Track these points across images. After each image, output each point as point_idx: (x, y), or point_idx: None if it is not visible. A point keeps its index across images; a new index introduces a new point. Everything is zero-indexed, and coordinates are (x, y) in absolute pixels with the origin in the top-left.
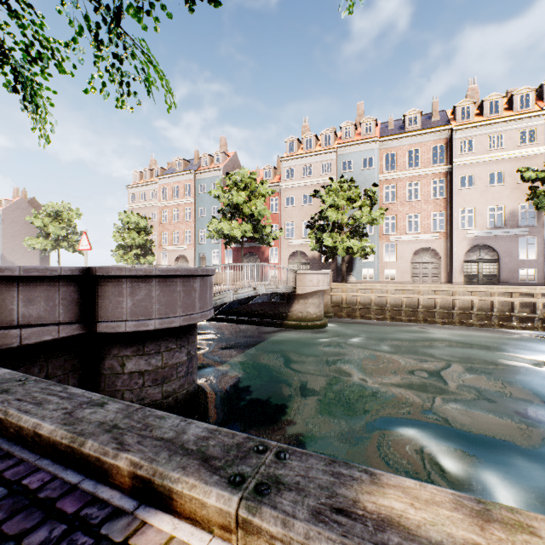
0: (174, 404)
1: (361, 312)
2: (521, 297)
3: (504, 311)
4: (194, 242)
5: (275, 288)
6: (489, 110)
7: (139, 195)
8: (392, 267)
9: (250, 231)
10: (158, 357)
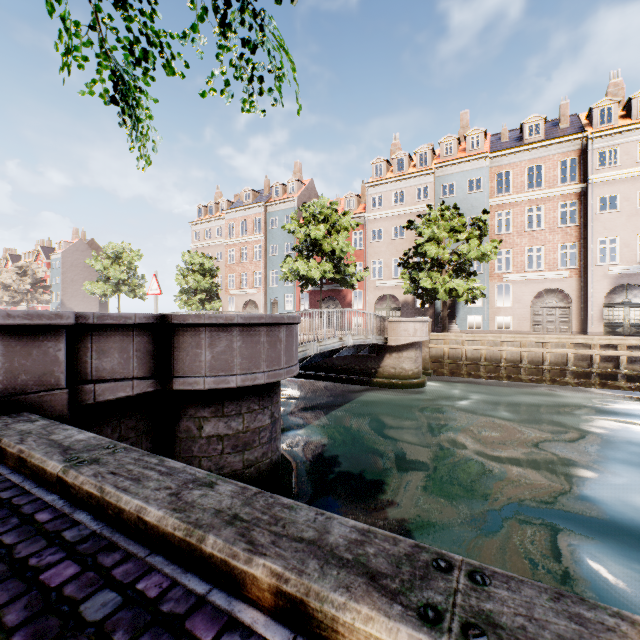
0: (256, 475)
1: (468, 369)
2: None
3: None
4: (264, 285)
5: (364, 338)
6: (639, 110)
7: (203, 232)
8: (507, 314)
9: (331, 271)
10: (239, 419)
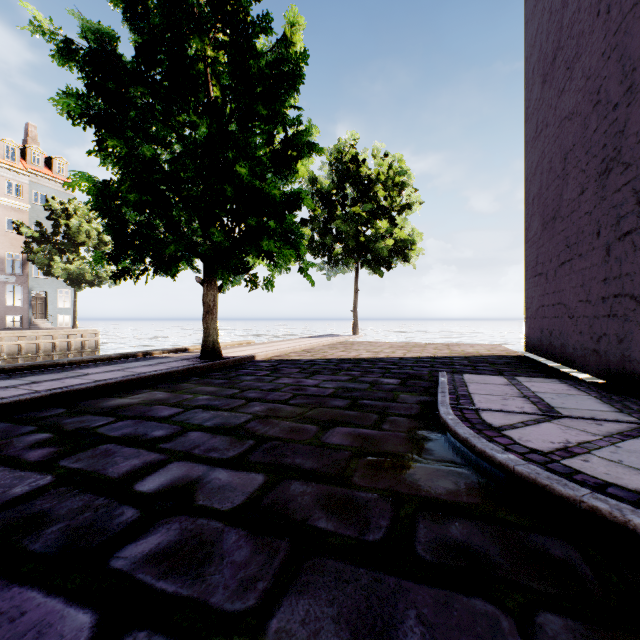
0: None
1: None
2: (27, 340)
3: (12, 354)
4: None
5: None
6: None
7: None
8: None
9: None
10: None
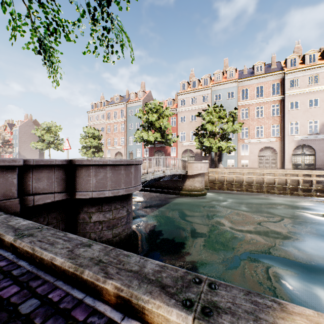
0: (119, 241)
1: (227, 186)
2: None
3: (319, 186)
4: (126, 144)
5: (175, 171)
6: (308, 60)
7: (94, 117)
8: (246, 159)
9: (159, 137)
10: (110, 213)
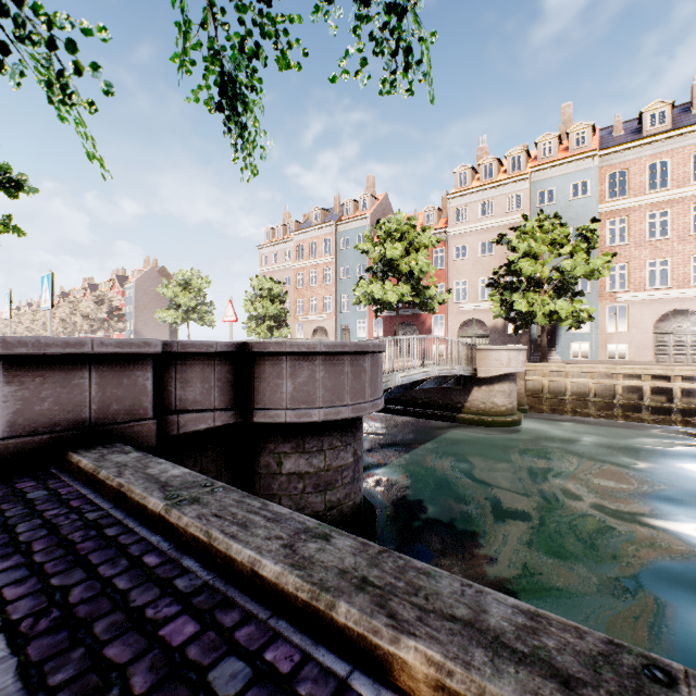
0: (338, 518)
1: (573, 406)
2: None
3: None
4: (335, 310)
5: (450, 369)
6: None
7: (271, 256)
8: (621, 341)
9: (409, 294)
10: (321, 456)
